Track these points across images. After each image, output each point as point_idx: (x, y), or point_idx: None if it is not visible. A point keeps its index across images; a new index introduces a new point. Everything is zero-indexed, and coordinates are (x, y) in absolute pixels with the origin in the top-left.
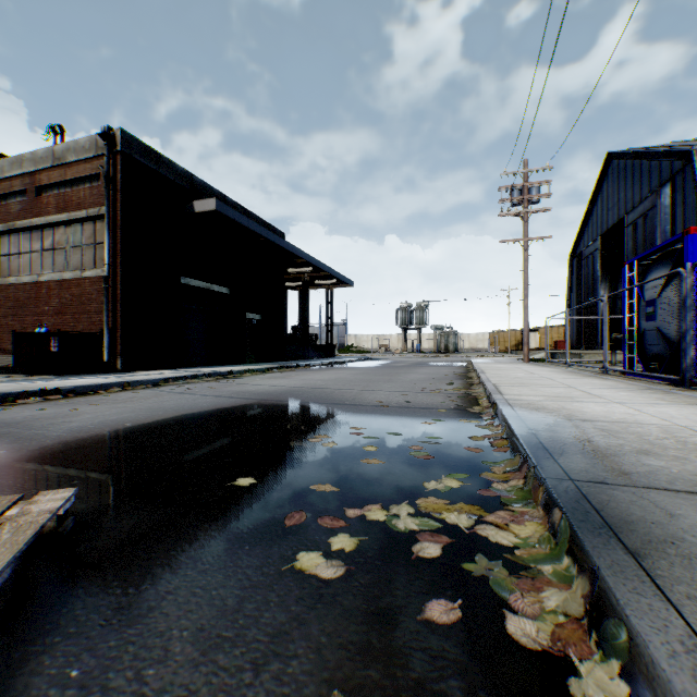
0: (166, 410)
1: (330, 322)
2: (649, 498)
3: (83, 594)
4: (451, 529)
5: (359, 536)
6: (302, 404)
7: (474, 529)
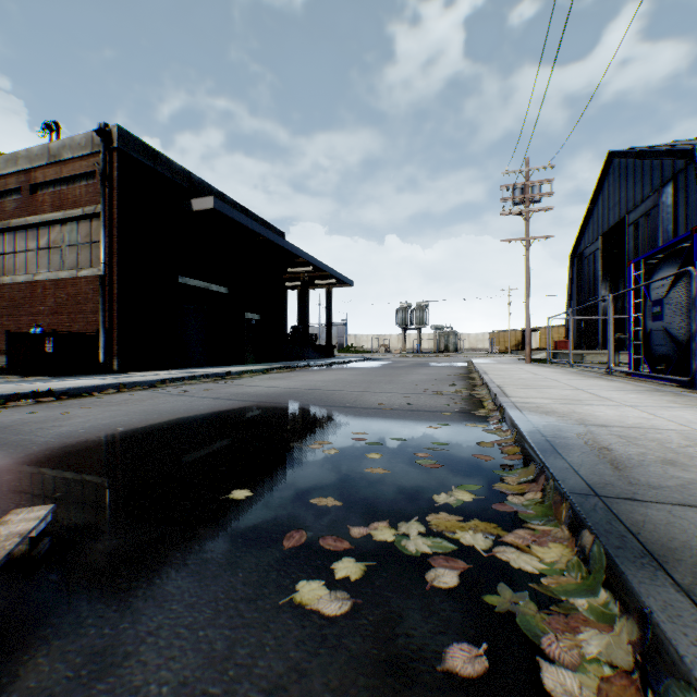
0: (161, 413)
1: (330, 322)
2: (688, 518)
3: (50, 635)
4: (467, 552)
5: (366, 560)
6: (301, 407)
7: (492, 552)
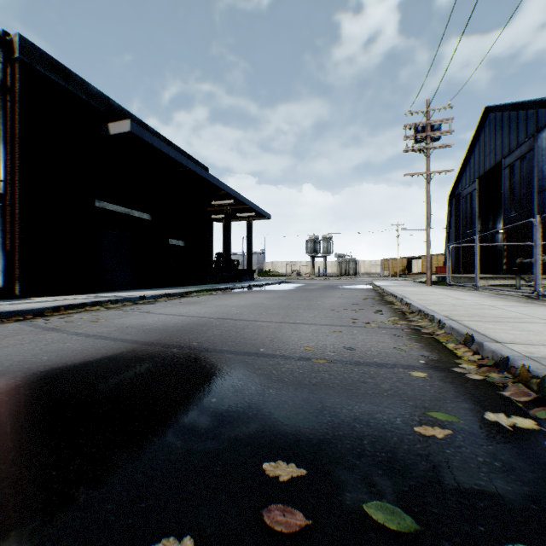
0: None
1: (250, 250)
2: None
3: None
4: None
5: None
6: (195, 355)
7: None
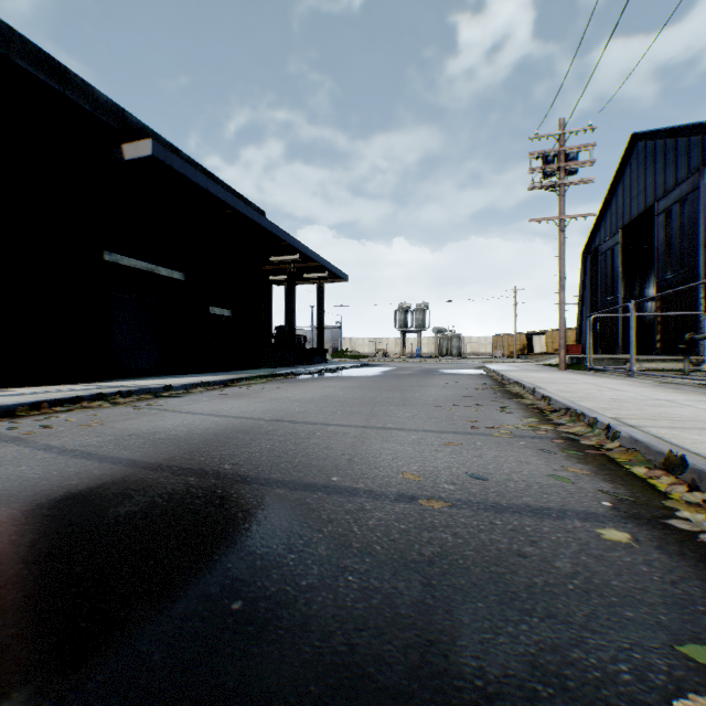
0: None
1: (321, 323)
2: None
3: None
4: None
5: None
6: (222, 490)
7: None
